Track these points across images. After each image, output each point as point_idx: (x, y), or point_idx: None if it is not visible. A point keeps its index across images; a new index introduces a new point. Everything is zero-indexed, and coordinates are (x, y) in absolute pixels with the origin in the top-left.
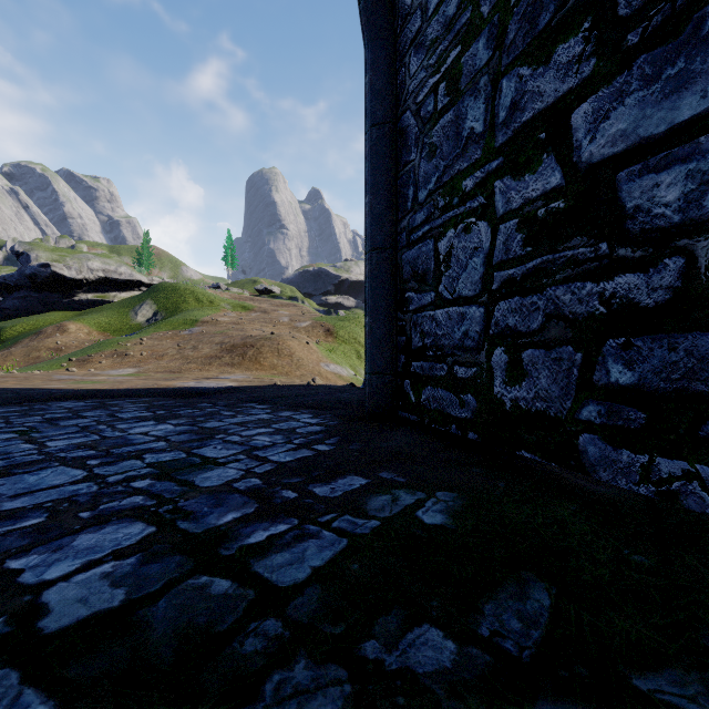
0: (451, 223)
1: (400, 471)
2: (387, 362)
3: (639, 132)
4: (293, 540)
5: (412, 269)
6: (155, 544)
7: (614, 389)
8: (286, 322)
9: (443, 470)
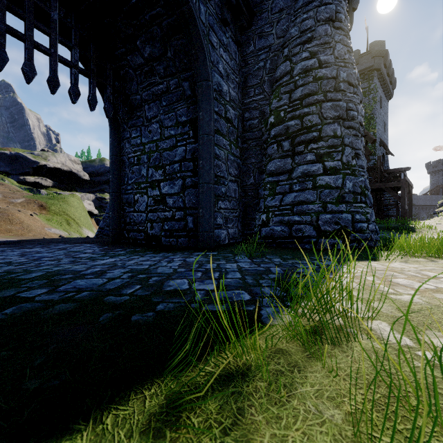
0: (138, 193)
1: (129, 248)
2: (118, 226)
3: (168, 192)
4: (118, 252)
5: (127, 201)
6: (95, 254)
7: (166, 229)
8: (0, 198)
9: (138, 247)
